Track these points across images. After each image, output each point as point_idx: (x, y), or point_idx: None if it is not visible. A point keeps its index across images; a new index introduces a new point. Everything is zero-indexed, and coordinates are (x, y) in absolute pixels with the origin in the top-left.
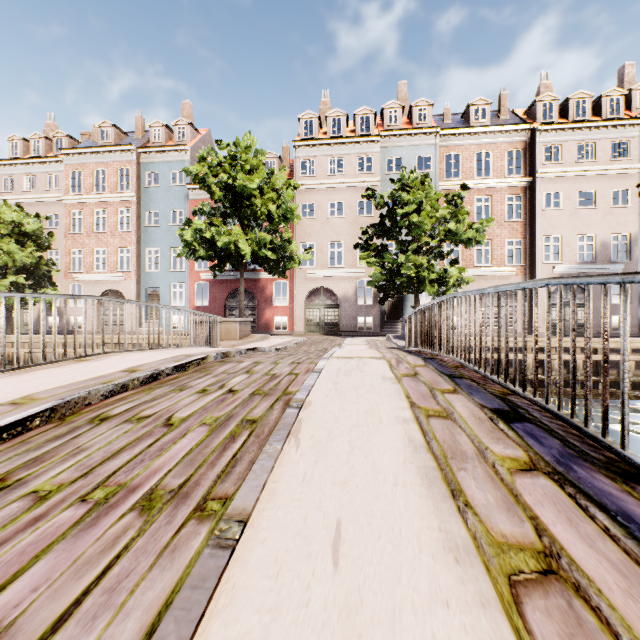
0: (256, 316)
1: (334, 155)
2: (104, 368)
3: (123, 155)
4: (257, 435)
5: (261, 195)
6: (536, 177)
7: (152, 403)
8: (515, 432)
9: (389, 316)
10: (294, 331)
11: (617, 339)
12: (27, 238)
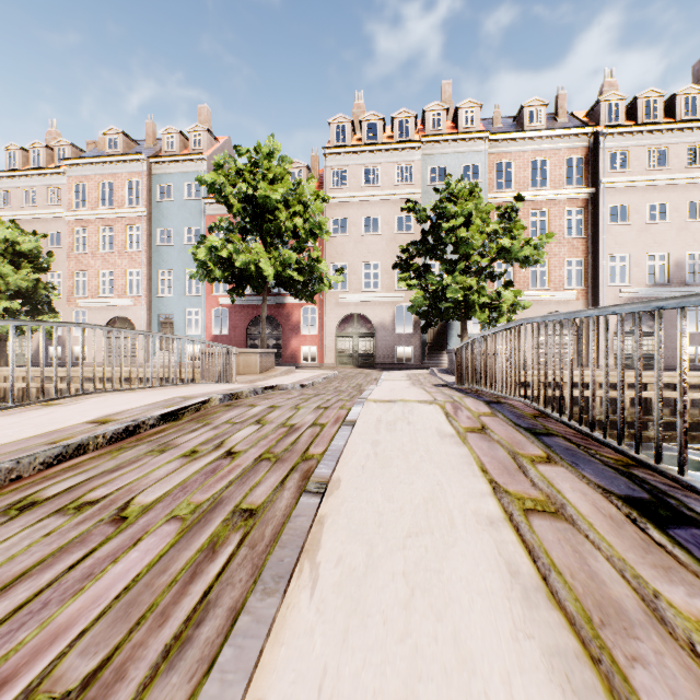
0: (281, 346)
1: (369, 164)
2: (69, 417)
3: (132, 165)
4: (252, 543)
5: (286, 208)
6: (600, 187)
7: (111, 475)
8: (687, 552)
9: (431, 346)
10: (324, 363)
11: (699, 373)
12: (23, 258)
